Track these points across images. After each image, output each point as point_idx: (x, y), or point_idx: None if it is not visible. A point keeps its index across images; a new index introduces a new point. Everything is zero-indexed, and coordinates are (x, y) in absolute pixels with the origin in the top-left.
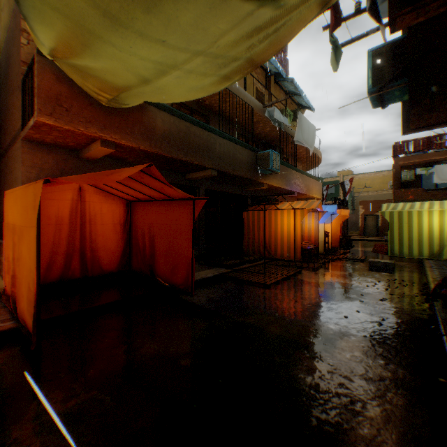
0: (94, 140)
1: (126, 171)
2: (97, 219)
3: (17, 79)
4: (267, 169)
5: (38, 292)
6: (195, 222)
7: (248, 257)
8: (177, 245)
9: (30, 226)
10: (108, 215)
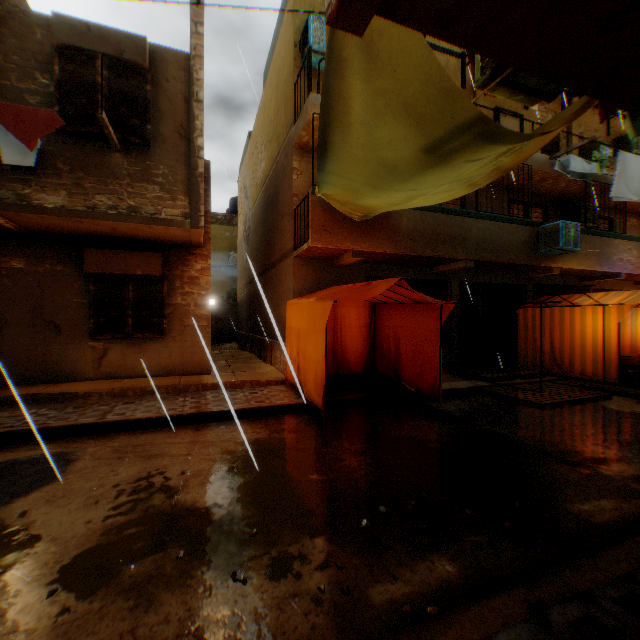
0: (347, 251)
1: (381, 286)
2: (346, 322)
3: (288, 206)
4: (554, 249)
5: (325, 377)
6: (446, 323)
7: (521, 371)
8: (423, 350)
9: (317, 331)
10: (355, 318)
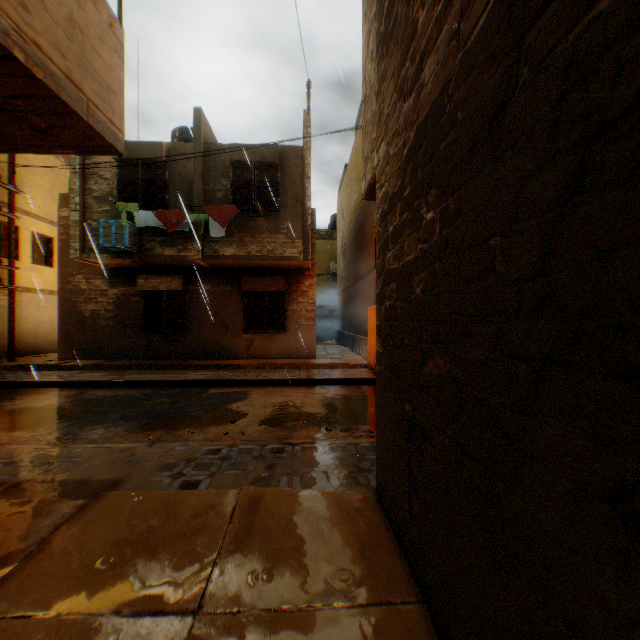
0: None
1: None
2: None
3: (371, 235)
4: None
5: None
6: None
7: None
8: None
9: None
10: None
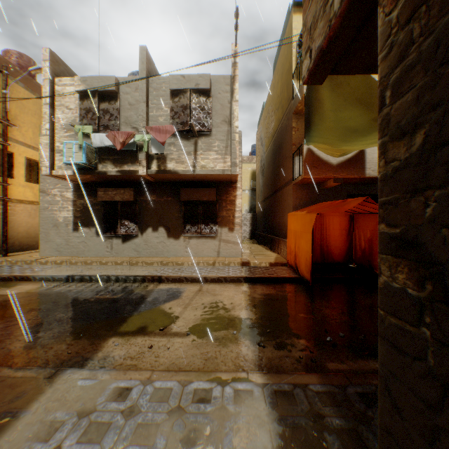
0: (329, 179)
1: (352, 203)
2: (330, 227)
3: (288, 152)
4: None
5: (311, 261)
6: None
7: None
8: None
9: (306, 232)
10: (337, 224)
